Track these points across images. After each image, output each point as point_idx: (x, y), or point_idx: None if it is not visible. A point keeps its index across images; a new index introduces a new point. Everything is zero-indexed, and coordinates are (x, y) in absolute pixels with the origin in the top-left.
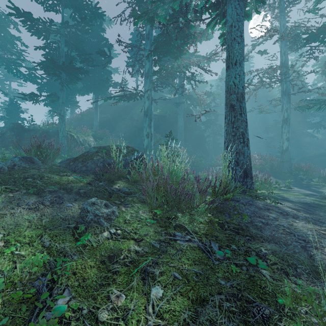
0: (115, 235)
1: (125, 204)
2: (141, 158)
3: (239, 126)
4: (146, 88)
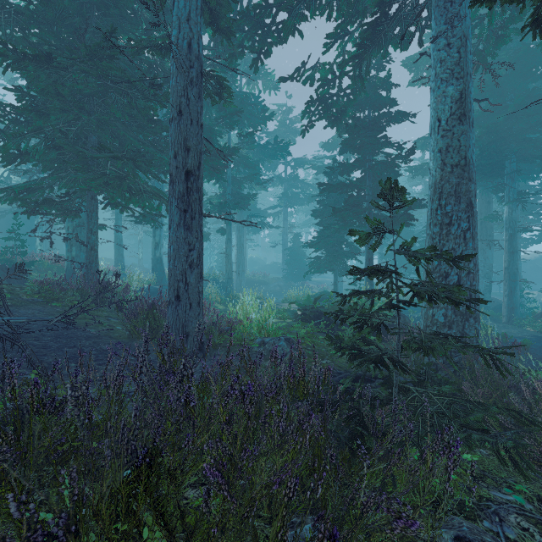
0: None
1: None
2: None
3: (121, 251)
4: None
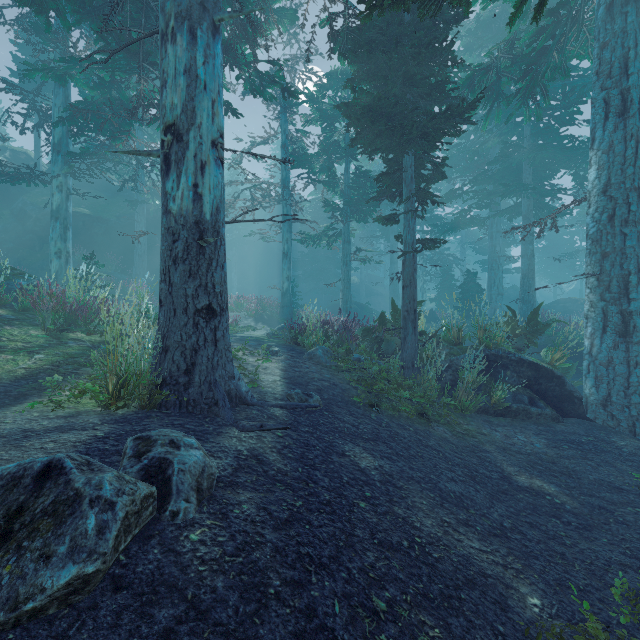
0: (0, 339)
1: (10, 324)
2: (35, 282)
3: None
4: (57, 170)
